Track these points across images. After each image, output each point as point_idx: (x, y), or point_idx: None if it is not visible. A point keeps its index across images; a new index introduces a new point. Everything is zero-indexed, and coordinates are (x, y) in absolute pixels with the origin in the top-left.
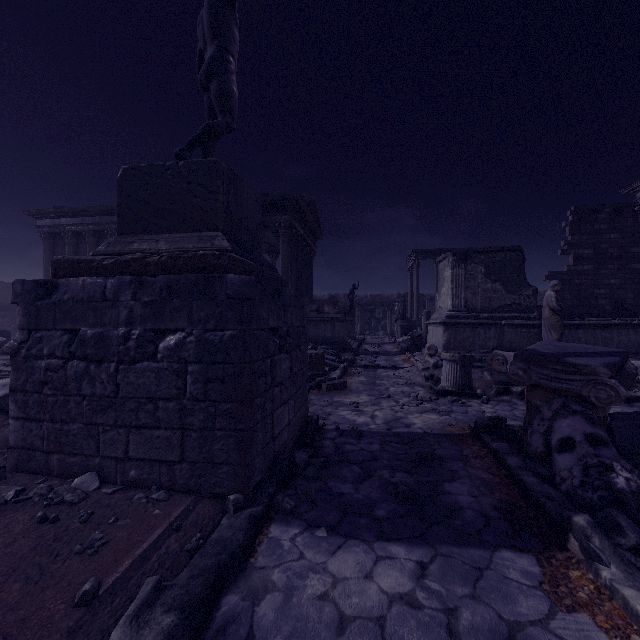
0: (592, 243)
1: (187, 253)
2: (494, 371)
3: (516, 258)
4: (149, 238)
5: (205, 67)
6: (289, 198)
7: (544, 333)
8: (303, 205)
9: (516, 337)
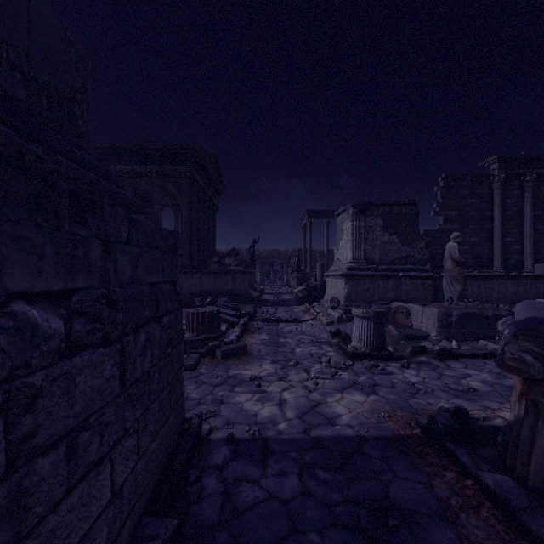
0: (458, 206)
1: None
2: (399, 324)
3: (411, 212)
4: None
5: None
6: (189, 148)
7: (446, 285)
8: (204, 157)
9: (412, 288)
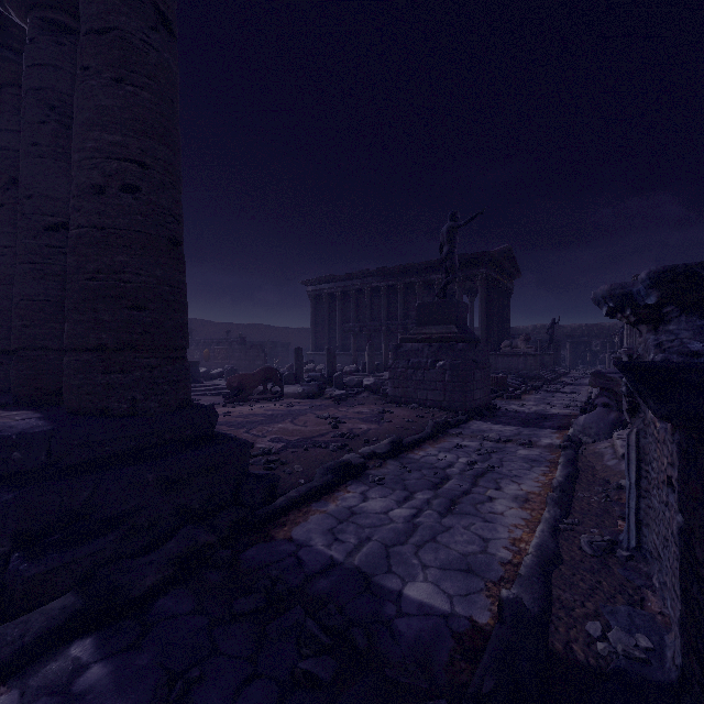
0: None
1: (445, 335)
2: None
3: None
4: (428, 328)
5: (445, 256)
6: (485, 255)
7: None
8: (498, 257)
9: None
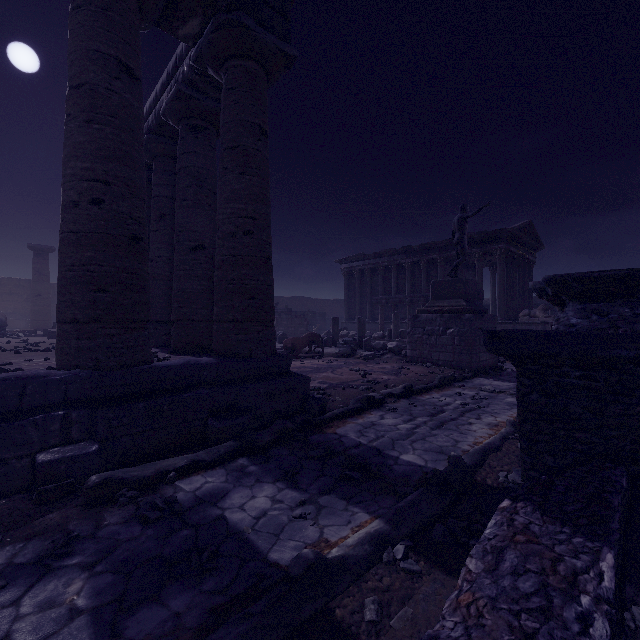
0: None
1: (454, 308)
2: None
3: None
4: (440, 301)
5: (456, 241)
6: (504, 232)
7: None
8: (517, 233)
9: None
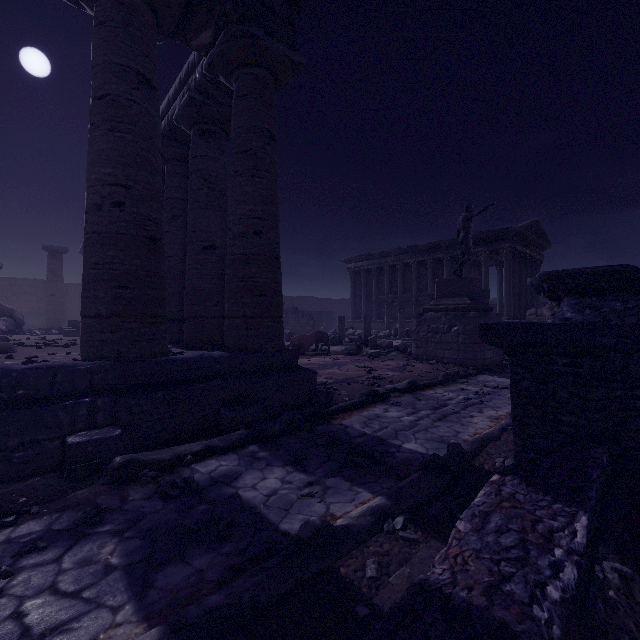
0: None
1: (459, 306)
2: None
3: None
4: (445, 300)
5: (461, 240)
6: (510, 231)
7: None
8: (524, 232)
9: None
